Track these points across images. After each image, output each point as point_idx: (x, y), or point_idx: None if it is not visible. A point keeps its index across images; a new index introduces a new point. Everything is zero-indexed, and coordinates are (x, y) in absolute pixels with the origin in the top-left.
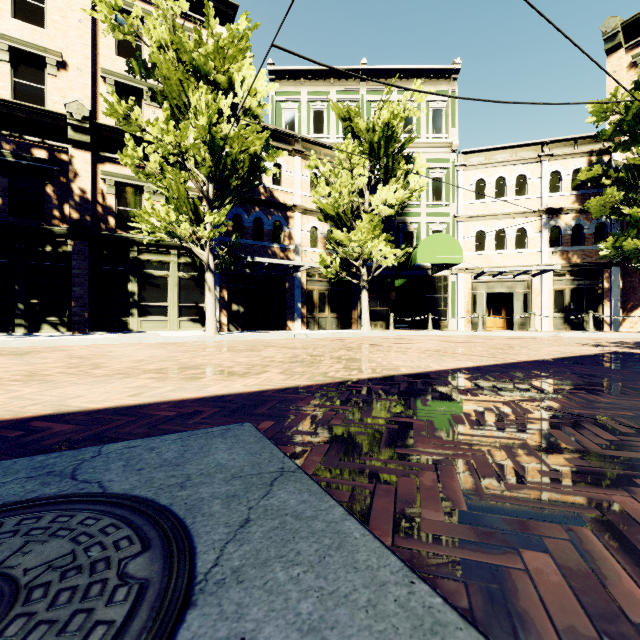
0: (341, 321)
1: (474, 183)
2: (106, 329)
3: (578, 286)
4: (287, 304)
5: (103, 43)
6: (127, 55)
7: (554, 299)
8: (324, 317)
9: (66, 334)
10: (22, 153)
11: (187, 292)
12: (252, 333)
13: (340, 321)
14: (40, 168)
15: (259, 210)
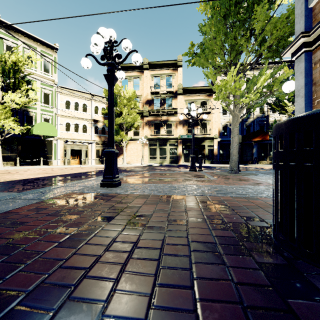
0: None
1: (65, 101)
2: None
3: (104, 148)
4: None
5: None
6: None
7: (96, 153)
8: None
9: None
10: None
11: None
12: None
13: None
14: None
15: None
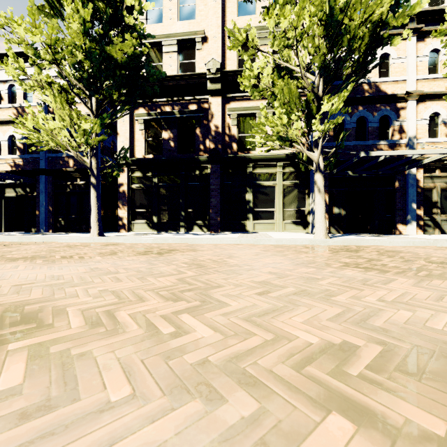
0: None
1: None
2: (231, 230)
3: None
4: (396, 205)
5: (229, 11)
6: (244, 13)
7: None
8: None
9: (206, 233)
10: (183, 110)
11: (290, 198)
12: (363, 237)
13: None
14: (193, 117)
15: (362, 109)
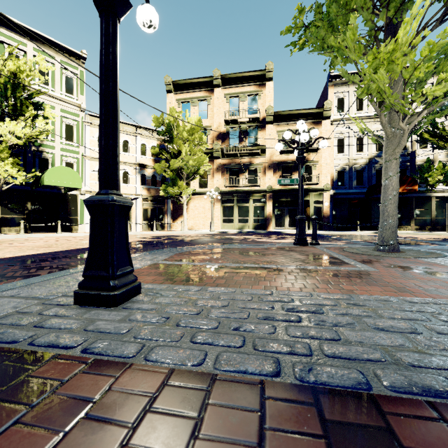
0: None
1: (97, 137)
2: None
3: (154, 207)
4: None
5: None
6: None
7: (143, 213)
8: None
9: None
10: None
11: None
12: None
13: None
14: None
15: None
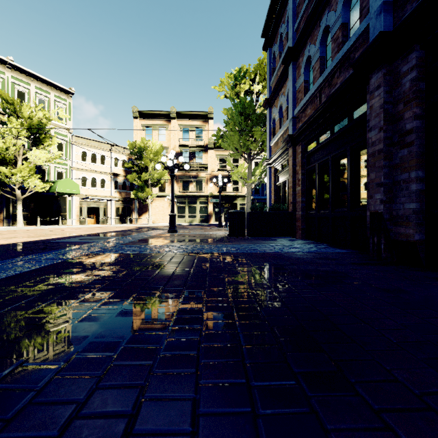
0: None
1: (81, 152)
2: None
3: (124, 206)
4: None
5: None
6: None
7: (116, 211)
8: None
9: None
10: None
11: None
12: None
13: None
14: None
15: None
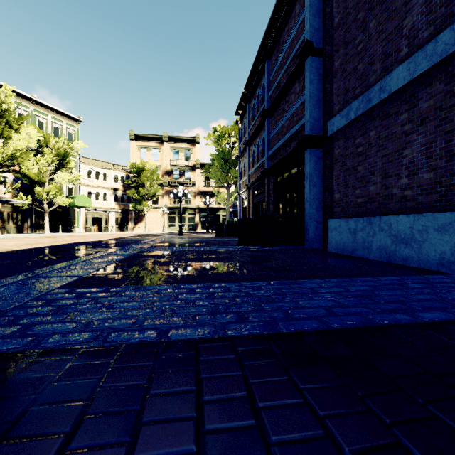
0: (19, 229)
1: (87, 171)
2: None
3: (123, 216)
4: None
5: None
6: None
7: (115, 220)
8: (10, 227)
9: None
10: None
11: None
12: None
13: (18, 229)
14: None
15: None
